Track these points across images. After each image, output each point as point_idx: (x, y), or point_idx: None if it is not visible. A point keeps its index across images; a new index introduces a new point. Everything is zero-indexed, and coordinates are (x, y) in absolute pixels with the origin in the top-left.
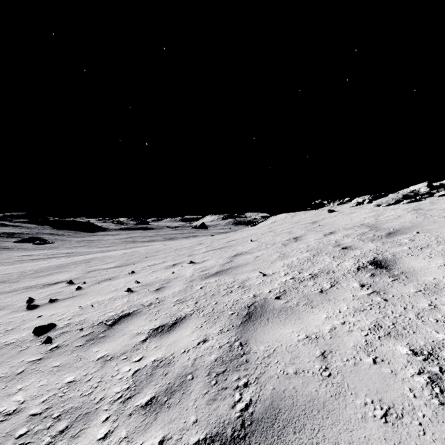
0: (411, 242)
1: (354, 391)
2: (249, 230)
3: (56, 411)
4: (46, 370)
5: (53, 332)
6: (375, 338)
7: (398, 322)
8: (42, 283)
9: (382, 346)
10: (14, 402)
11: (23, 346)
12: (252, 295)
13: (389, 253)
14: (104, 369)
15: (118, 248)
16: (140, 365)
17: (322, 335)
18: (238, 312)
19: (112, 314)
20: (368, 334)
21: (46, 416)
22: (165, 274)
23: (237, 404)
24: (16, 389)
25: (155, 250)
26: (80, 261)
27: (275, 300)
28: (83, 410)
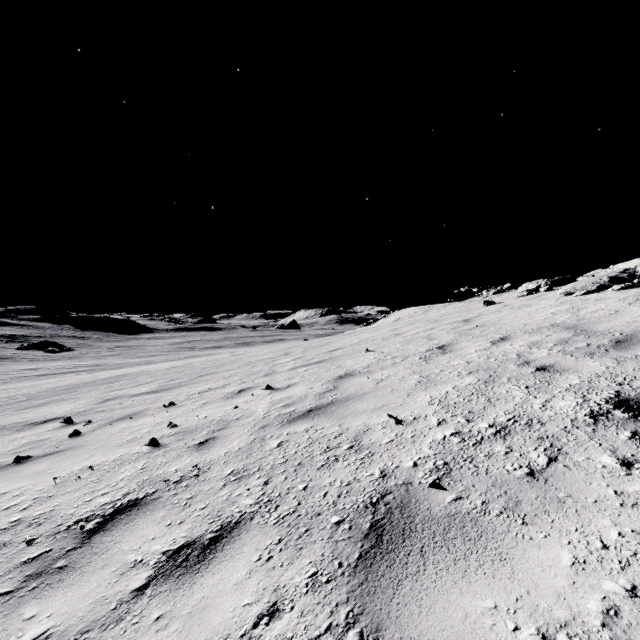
0: None
1: None
2: (363, 332)
3: None
4: None
5: None
6: None
7: None
8: (24, 420)
9: None
10: None
11: None
12: (379, 473)
13: None
14: None
15: (168, 358)
16: None
17: (590, 638)
18: (352, 520)
19: (105, 501)
20: None
21: None
22: (222, 411)
23: None
24: None
25: (217, 364)
26: (103, 379)
27: (431, 491)
28: None
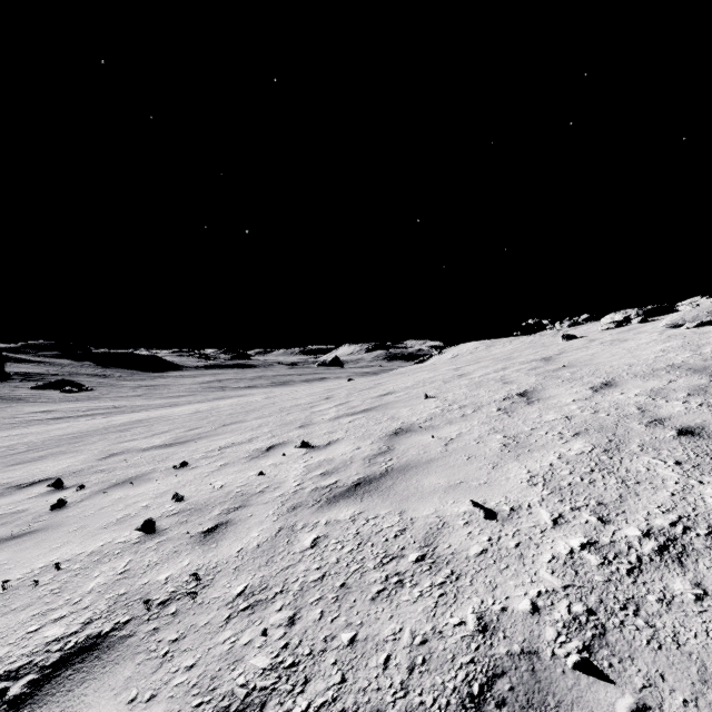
0: None
1: None
2: (417, 372)
3: None
4: None
5: None
6: None
7: None
8: (9, 481)
9: None
10: None
11: None
12: (475, 621)
13: None
14: None
15: (195, 399)
16: None
17: None
18: None
19: (54, 635)
20: None
21: None
22: (243, 478)
23: None
24: None
25: (247, 408)
26: (117, 425)
27: (580, 681)
28: None
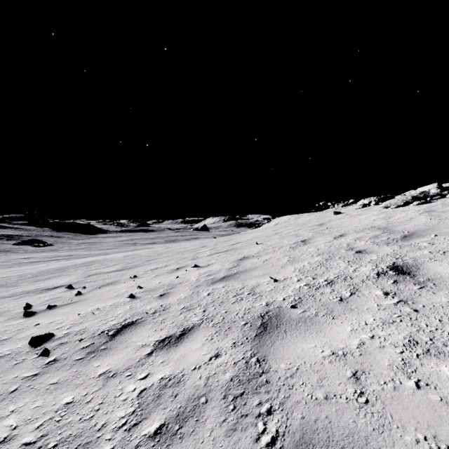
0: (431, 246)
1: (401, 423)
2: (253, 232)
3: (52, 439)
4: (42, 389)
5: (51, 342)
6: (413, 356)
7: (436, 338)
8: (40, 287)
9: (423, 366)
10: (6, 427)
11: (18, 359)
12: (265, 303)
13: (408, 257)
14: (106, 388)
15: (119, 251)
16: (146, 383)
17: (351, 351)
18: (252, 322)
19: (114, 323)
20: (403, 351)
21: (41, 446)
22: (169, 279)
23: (261, 436)
24: (8, 410)
25: (157, 253)
26: (80, 264)
27: (291, 309)
28: (82, 439)
